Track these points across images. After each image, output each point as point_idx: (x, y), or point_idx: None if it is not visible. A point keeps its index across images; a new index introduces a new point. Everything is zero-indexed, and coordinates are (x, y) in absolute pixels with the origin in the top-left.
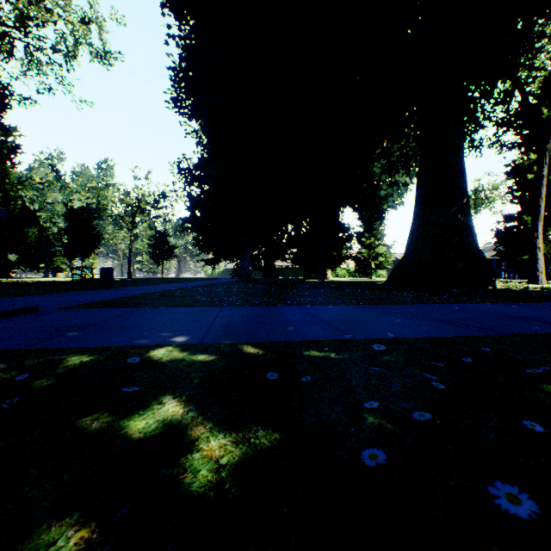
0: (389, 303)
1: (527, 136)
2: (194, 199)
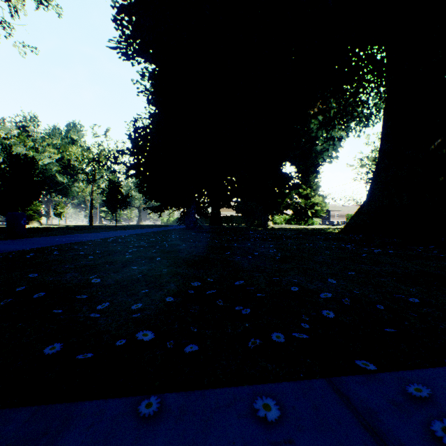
0: None
1: None
2: (136, 143)
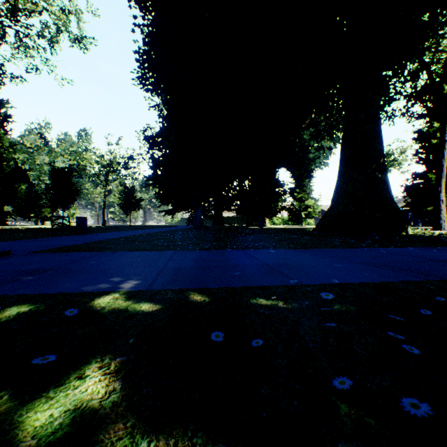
0: (322, 247)
1: (431, 108)
2: (155, 160)
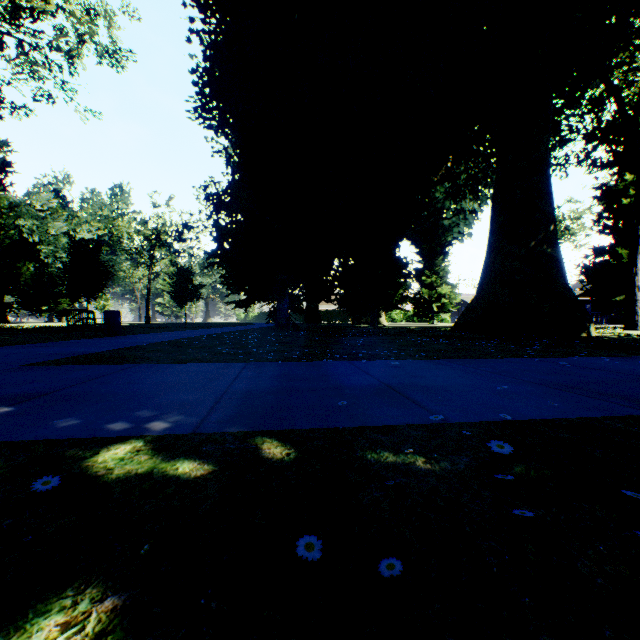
0: (470, 357)
1: (621, 153)
2: (221, 228)
